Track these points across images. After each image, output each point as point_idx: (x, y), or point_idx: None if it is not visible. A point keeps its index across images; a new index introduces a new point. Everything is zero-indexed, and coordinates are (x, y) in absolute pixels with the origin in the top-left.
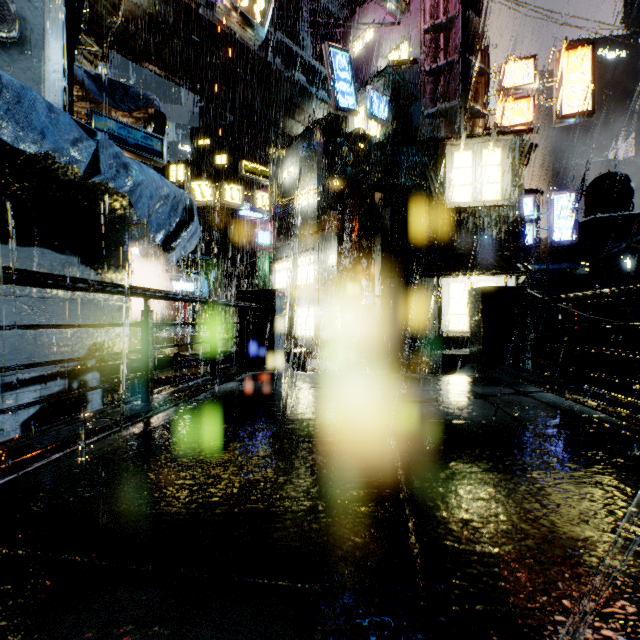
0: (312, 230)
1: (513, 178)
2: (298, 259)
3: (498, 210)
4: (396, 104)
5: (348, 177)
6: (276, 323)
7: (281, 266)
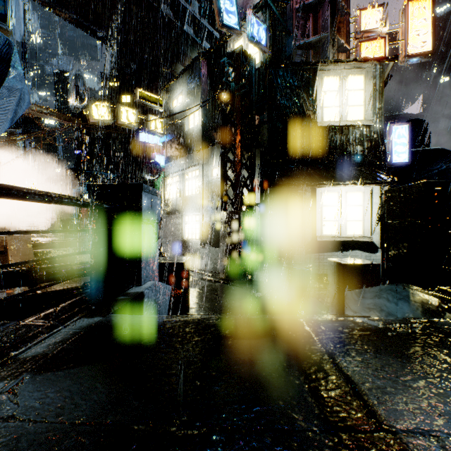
0: (198, 148)
1: (374, 101)
2: (186, 173)
3: (362, 129)
4: (272, 33)
5: (231, 92)
6: (144, 230)
7: (171, 180)
